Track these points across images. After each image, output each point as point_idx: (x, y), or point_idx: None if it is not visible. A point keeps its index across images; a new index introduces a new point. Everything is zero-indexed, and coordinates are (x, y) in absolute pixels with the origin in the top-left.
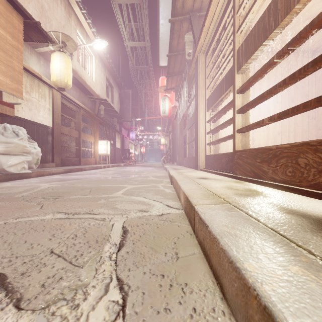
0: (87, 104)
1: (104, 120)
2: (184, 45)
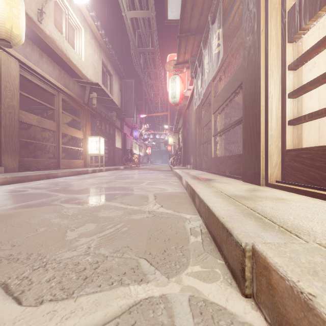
0: (72, 88)
1: (100, 113)
2: None
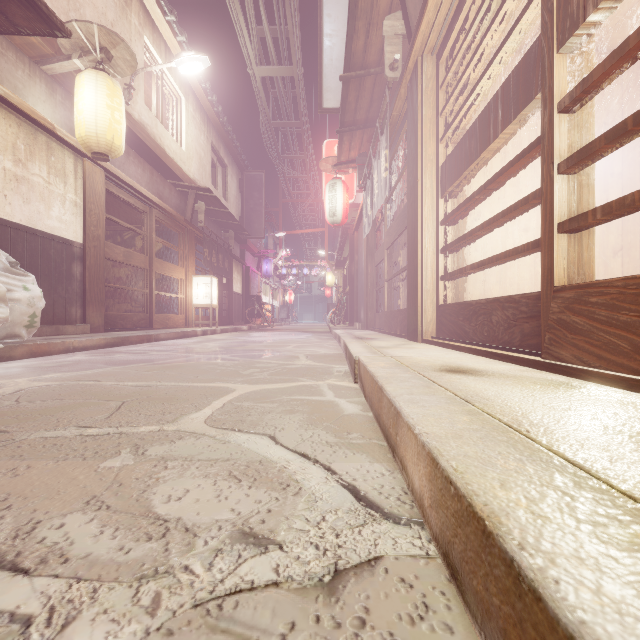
0: (168, 198)
1: (208, 234)
2: (381, 51)
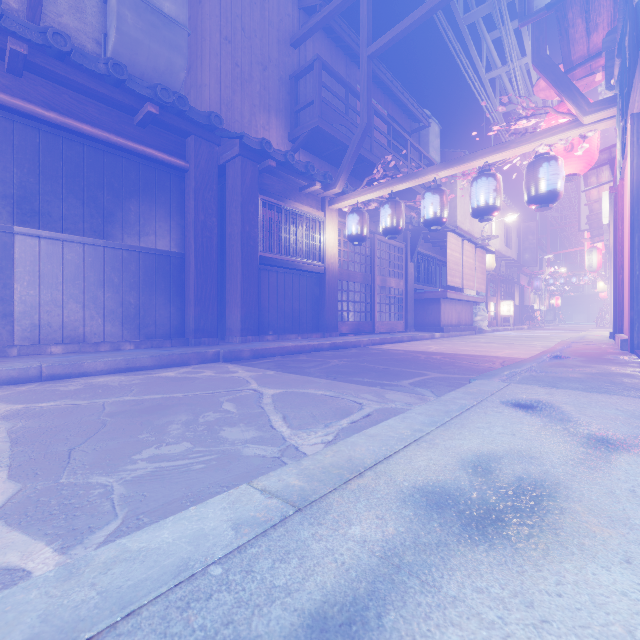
0: None
1: (502, 274)
2: None
